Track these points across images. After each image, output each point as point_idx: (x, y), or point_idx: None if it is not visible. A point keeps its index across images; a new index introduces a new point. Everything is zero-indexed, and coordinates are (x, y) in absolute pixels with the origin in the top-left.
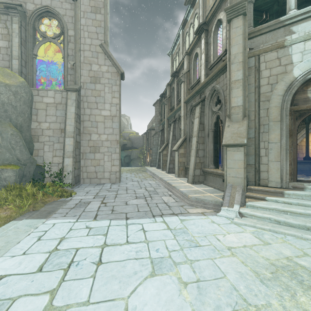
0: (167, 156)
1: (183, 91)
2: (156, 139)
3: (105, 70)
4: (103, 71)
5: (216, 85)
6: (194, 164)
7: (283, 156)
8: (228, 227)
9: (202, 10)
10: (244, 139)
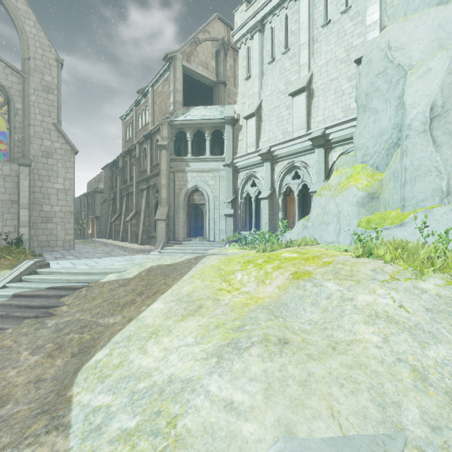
0: (121, 226)
1: (135, 173)
2: (106, 207)
3: (58, 147)
4: (56, 147)
5: (156, 181)
6: (142, 231)
7: (184, 225)
8: (152, 256)
9: (151, 110)
10: (165, 217)
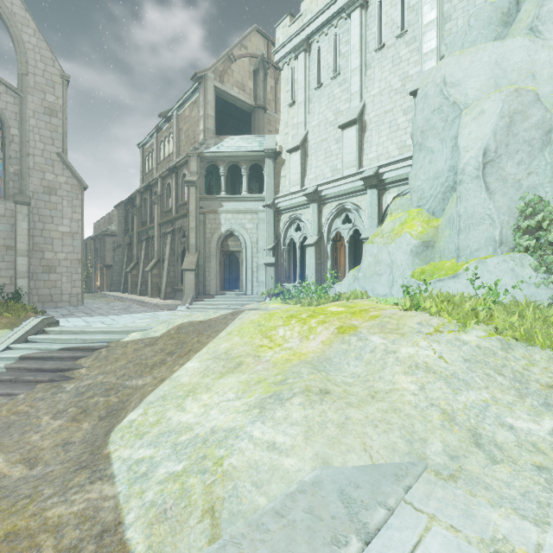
0: (139, 277)
1: (157, 213)
2: (120, 254)
3: (63, 181)
4: (61, 182)
5: (182, 223)
6: (166, 283)
7: (217, 276)
8: (179, 312)
9: (176, 138)
10: (194, 266)
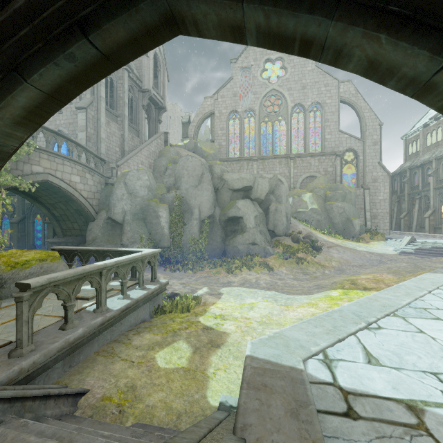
0: (413, 221)
1: (432, 182)
2: None
3: (380, 175)
4: (379, 175)
5: None
6: None
7: None
8: None
9: None
10: None
